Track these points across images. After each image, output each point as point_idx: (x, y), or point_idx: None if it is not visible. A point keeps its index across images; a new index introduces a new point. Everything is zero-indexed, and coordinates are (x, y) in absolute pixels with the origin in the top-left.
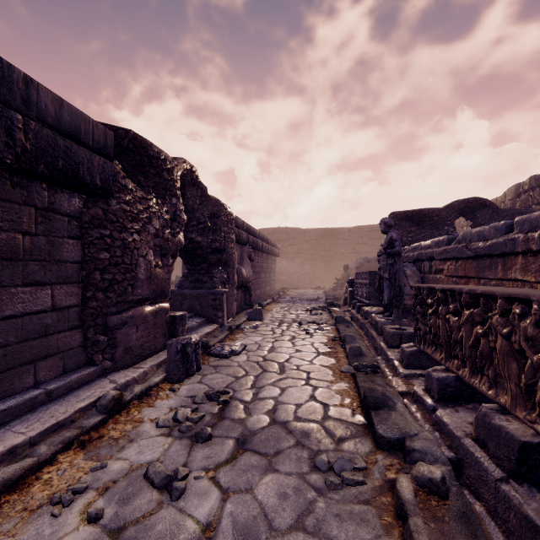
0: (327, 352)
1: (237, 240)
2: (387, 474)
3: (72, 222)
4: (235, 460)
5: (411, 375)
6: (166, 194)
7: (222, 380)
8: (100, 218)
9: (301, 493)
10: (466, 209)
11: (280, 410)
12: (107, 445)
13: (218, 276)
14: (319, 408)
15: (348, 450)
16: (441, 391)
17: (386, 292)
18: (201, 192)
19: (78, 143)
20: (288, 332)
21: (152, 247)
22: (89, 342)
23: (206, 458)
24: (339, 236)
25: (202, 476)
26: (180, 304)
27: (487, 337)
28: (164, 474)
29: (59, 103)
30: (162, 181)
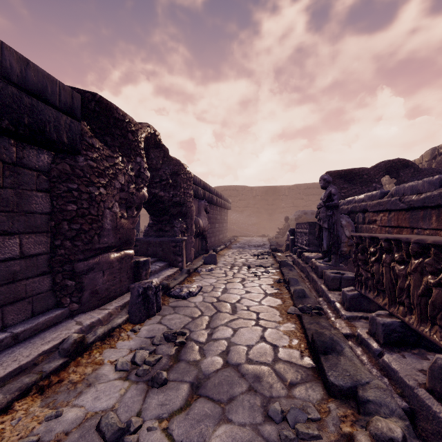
0: (274, 293)
1: (195, 195)
2: (342, 427)
3: (40, 176)
4: (189, 407)
5: (353, 318)
6: (131, 153)
7: (179, 321)
8: (68, 173)
9: None
10: (391, 169)
11: (233, 352)
12: (65, 390)
13: (179, 226)
14: (269, 350)
15: (299, 397)
16: (387, 336)
17: (325, 240)
18: (163, 154)
19: (45, 103)
20: (239, 274)
21: (118, 200)
22: (57, 287)
23: (160, 405)
24: (281, 193)
25: (156, 427)
26: (146, 250)
27: (440, 287)
28: (116, 427)
29: (25, 63)
30: (127, 142)
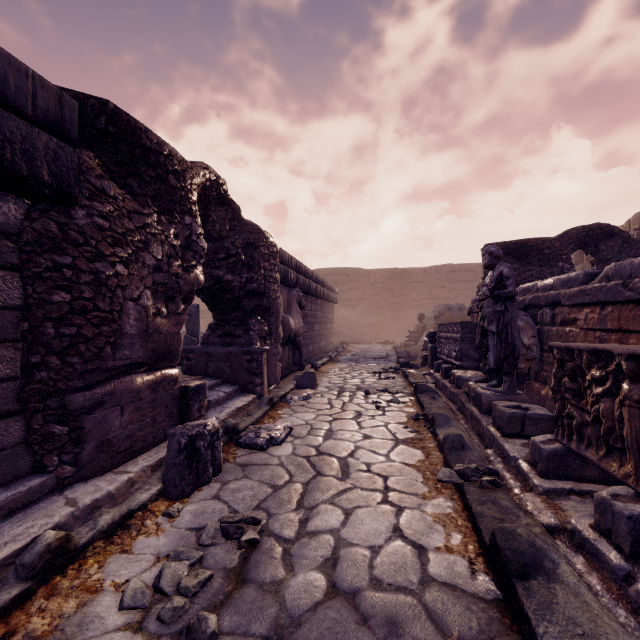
0: (409, 438)
1: (283, 280)
2: None
3: (1, 241)
4: None
5: (556, 492)
6: (175, 209)
7: (251, 494)
8: (54, 237)
9: None
10: (586, 239)
11: (344, 561)
12: None
13: (256, 328)
14: (411, 558)
15: None
16: (639, 540)
17: (491, 351)
18: (232, 214)
19: (3, 106)
20: (352, 405)
21: (150, 286)
22: (34, 437)
23: None
24: (411, 278)
25: None
26: (205, 366)
27: None
28: None
29: None
30: (167, 189)
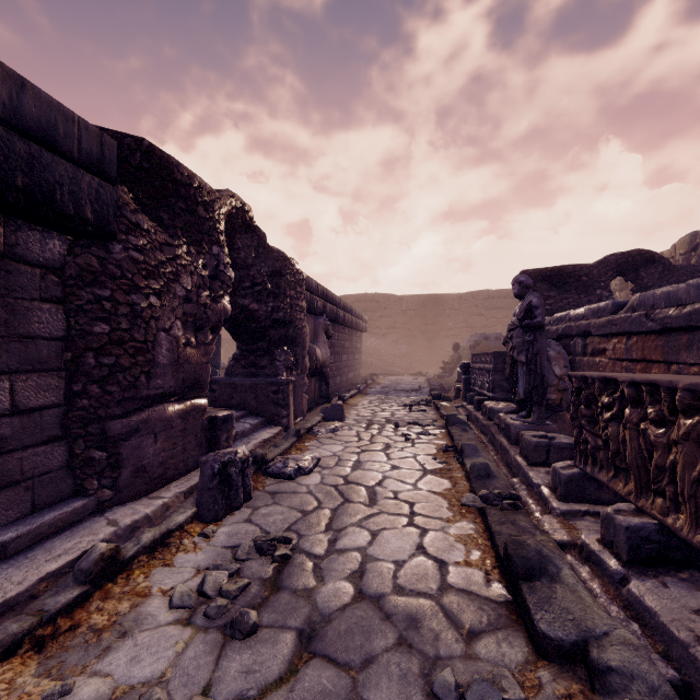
0: (438, 469)
1: (309, 308)
2: None
3: (48, 276)
4: (295, 676)
5: (572, 513)
6: (203, 240)
7: (282, 518)
8: (95, 272)
9: None
10: (625, 266)
11: (370, 573)
12: (82, 643)
13: (282, 358)
14: (432, 570)
15: (487, 658)
16: (634, 548)
17: (521, 382)
18: (257, 241)
19: (54, 152)
20: (381, 437)
21: (180, 317)
22: (76, 462)
23: (244, 673)
24: (446, 305)
25: None
26: (229, 398)
27: None
28: None
29: (17, 84)
30: (196, 221)
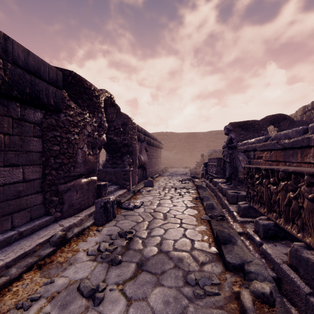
0: (192, 206)
1: (138, 139)
2: (233, 288)
3: (36, 127)
4: (136, 277)
5: (244, 222)
6: (95, 111)
7: (128, 224)
8: (54, 125)
9: (178, 300)
10: (274, 121)
11: (164, 244)
12: (55, 267)
13: (127, 160)
14: (188, 242)
15: (207, 271)
16: (265, 232)
17: (227, 170)
18: (116, 110)
19: (39, 78)
20: (169, 194)
21: (86, 143)
22: (46, 201)
23: (117, 276)
24: (198, 137)
25: (115, 288)
26: (104, 177)
27: (297, 199)
28: (90, 288)
29: (27, 53)
30: (92, 103)
